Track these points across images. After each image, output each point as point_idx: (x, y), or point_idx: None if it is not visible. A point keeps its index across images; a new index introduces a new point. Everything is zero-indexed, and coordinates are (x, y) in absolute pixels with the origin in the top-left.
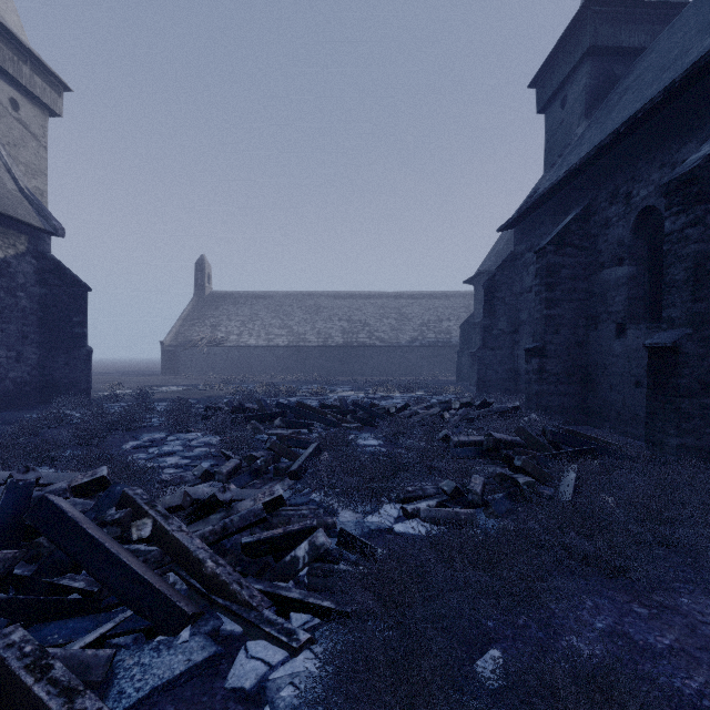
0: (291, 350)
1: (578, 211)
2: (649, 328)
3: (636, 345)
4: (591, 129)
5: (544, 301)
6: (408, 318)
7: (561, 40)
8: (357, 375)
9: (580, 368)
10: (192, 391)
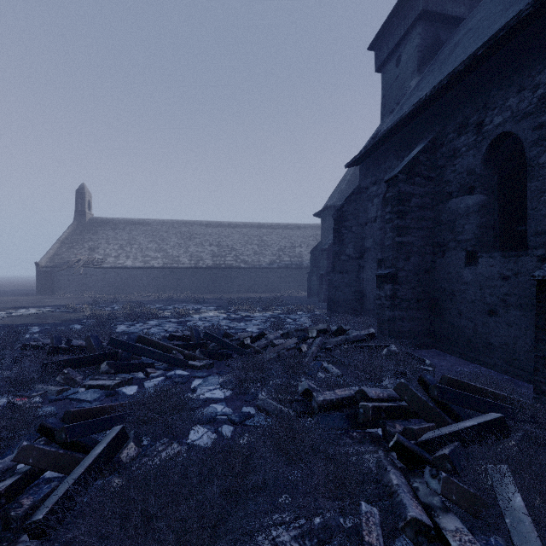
0: (165, 270)
1: (426, 142)
2: (505, 257)
3: (489, 273)
4: (427, 78)
5: (395, 228)
6: (268, 245)
7: (397, 6)
8: (225, 292)
9: (428, 294)
10: (52, 313)
